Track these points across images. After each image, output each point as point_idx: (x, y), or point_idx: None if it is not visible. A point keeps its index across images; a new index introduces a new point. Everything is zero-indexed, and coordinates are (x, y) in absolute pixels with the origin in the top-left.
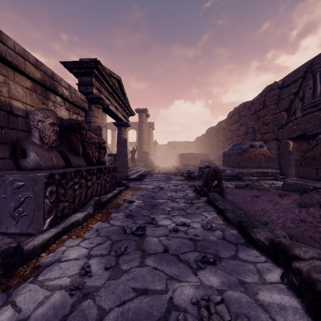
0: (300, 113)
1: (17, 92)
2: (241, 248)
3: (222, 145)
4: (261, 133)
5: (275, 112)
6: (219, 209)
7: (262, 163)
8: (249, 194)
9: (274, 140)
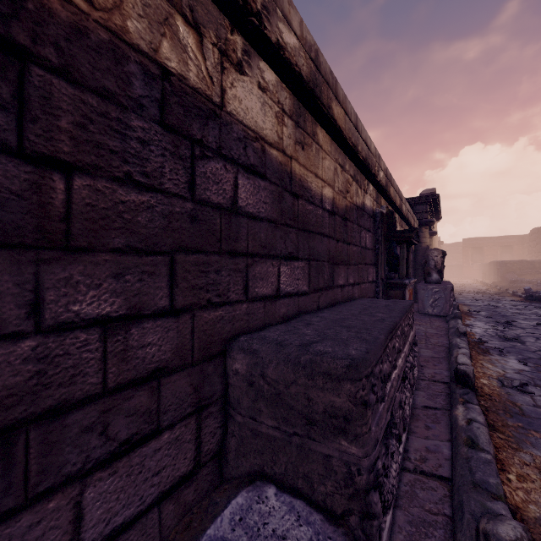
0: None
1: None
2: None
3: None
4: None
5: None
6: None
7: None
8: None
9: None
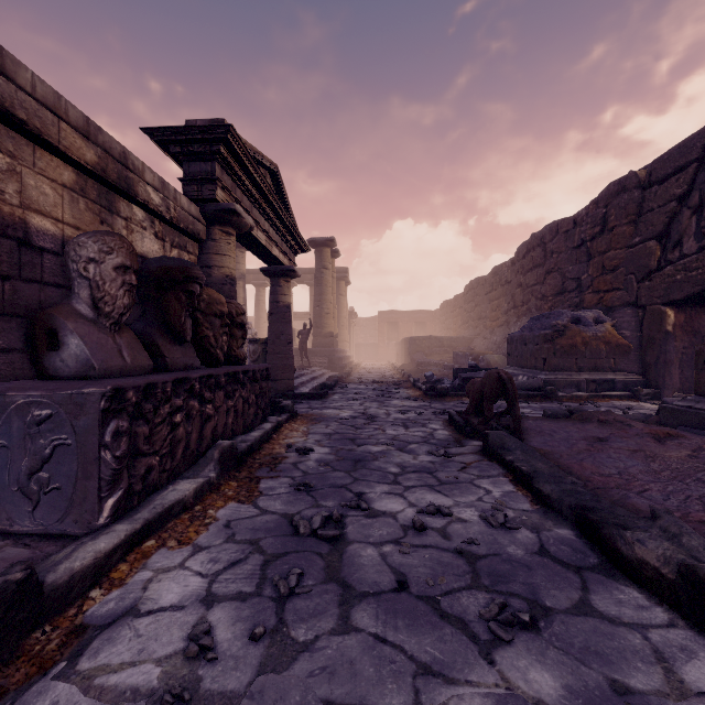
0: (692, 243)
1: (41, 194)
2: (593, 581)
3: (503, 319)
4: (596, 291)
5: (631, 242)
6: (518, 473)
7: (601, 360)
8: (581, 433)
9: (629, 306)
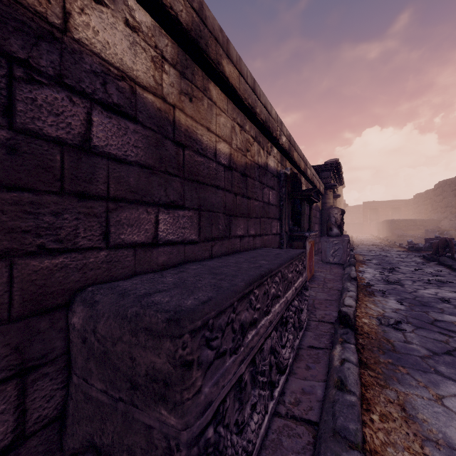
0: None
1: None
2: None
3: None
4: None
5: None
6: (448, 265)
7: None
8: None
9: None
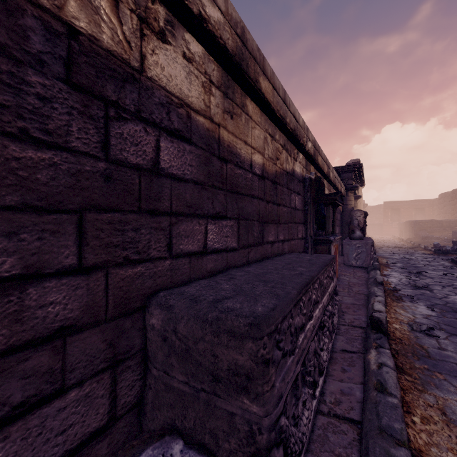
0: None
1: None
2: None
3: None
4: None
5: None
6: None
7: None
8: None
9: None
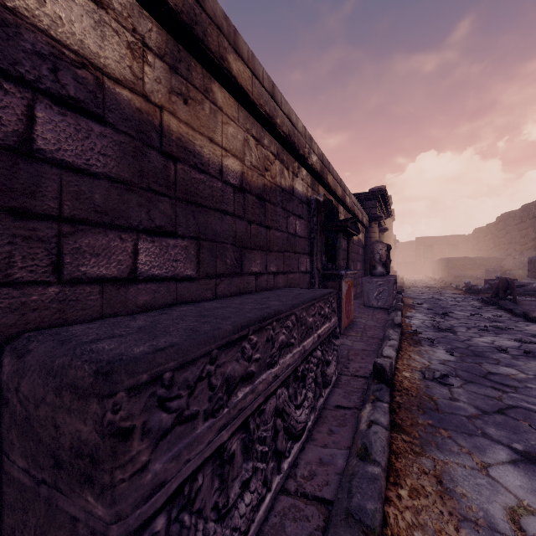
0: None
1: None
2: (520, 322)
3: (531, 244)
4: None
5: None
6: (509, 310)
7: None
8: None
9: None
